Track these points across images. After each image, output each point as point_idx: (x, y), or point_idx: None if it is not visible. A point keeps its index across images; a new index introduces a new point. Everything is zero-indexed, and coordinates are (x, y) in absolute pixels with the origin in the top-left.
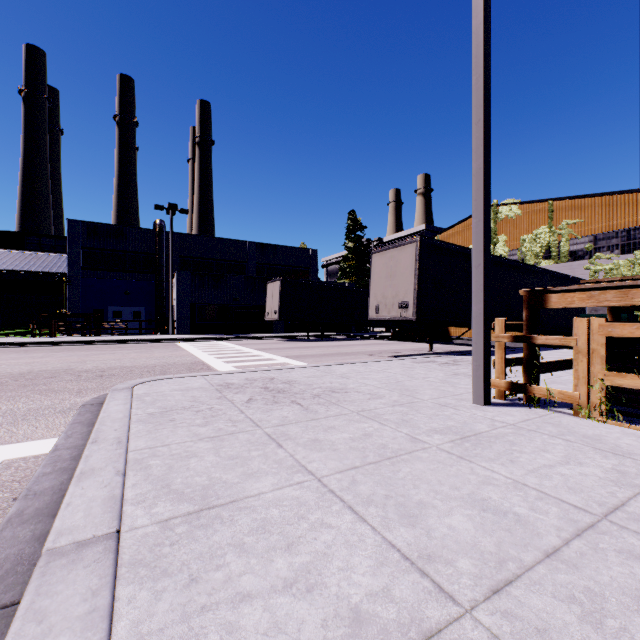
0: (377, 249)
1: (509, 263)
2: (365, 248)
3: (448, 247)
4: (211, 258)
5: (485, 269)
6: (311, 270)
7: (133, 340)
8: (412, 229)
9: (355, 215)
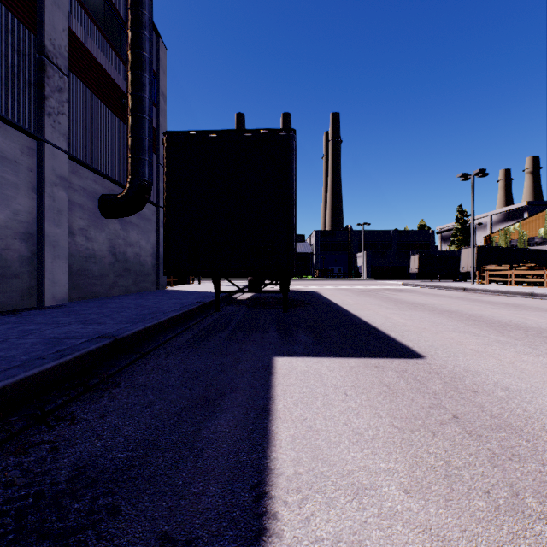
0: (463, 247)
1: (525, 250)
2: (469, 228)
3: (490, 247)
4: (372, 241)
5: (472, 263)
6: (430, 243)
7: (356, 280)
8: (515, 205)
9: (462, 208)
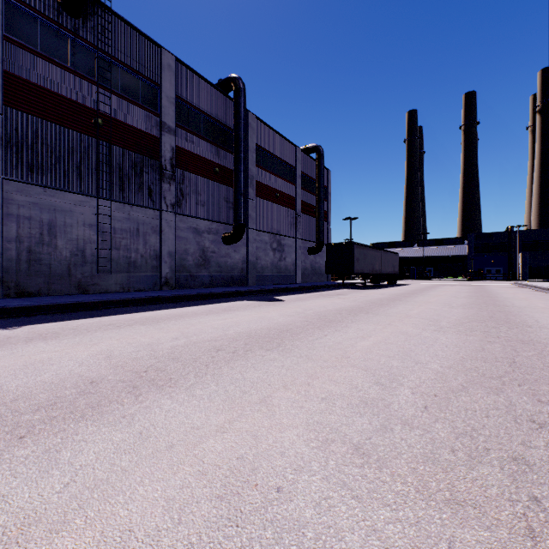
0: None
1: None
2: None
3: None
4: (542, 240)
5: None
6: None
7: (502, 280)
8: None
9: None
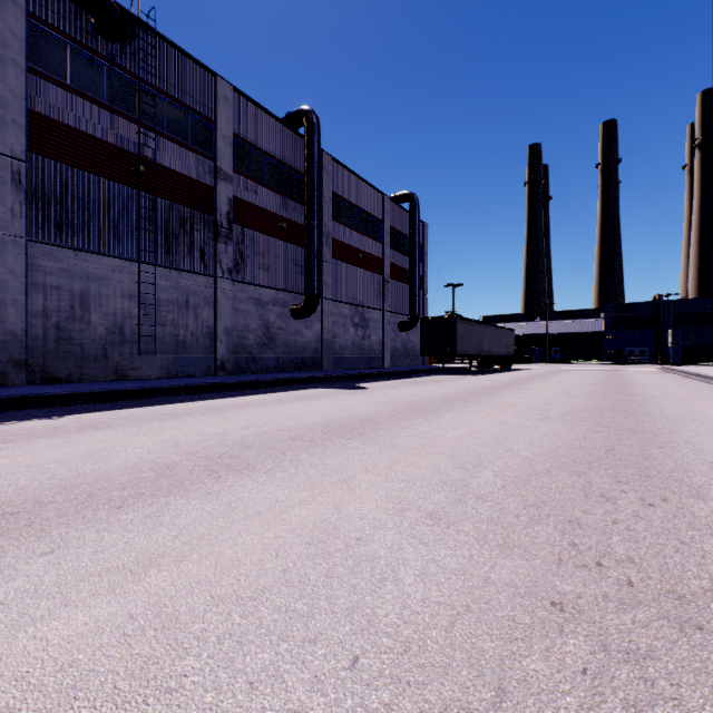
0: None
1: None
2: None
3: None
4: (699, 312)
5: None
6: None
7: (647, 364)
8: None
9: None
